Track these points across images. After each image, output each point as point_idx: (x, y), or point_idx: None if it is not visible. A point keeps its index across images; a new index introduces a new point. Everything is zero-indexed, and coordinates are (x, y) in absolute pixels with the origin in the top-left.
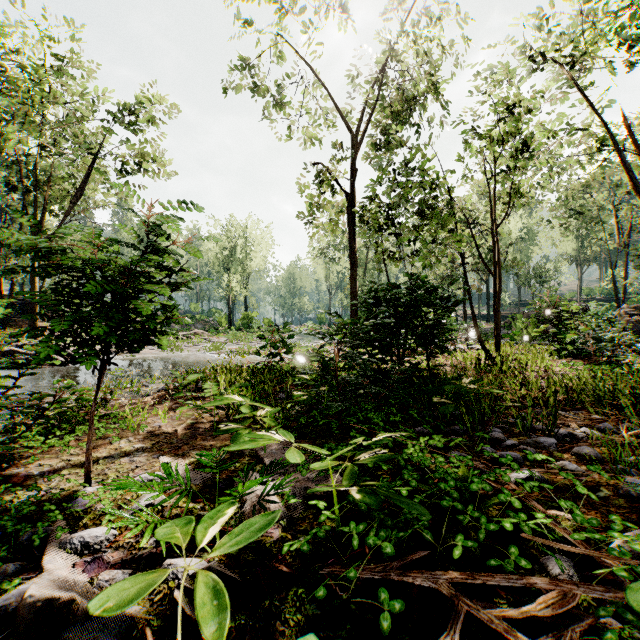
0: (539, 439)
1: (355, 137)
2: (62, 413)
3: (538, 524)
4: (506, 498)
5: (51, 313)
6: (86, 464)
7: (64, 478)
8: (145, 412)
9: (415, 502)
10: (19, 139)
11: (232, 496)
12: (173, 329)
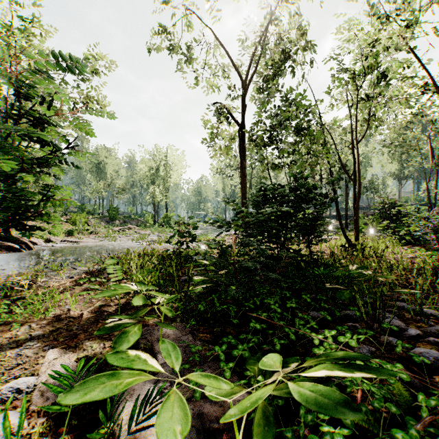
0: None
1: (245, 82)
2: None
3: None
4: None
5: None
6: None
7: None
8: (55, 296)
9: None
10: None
11: None
12: (114, 225)
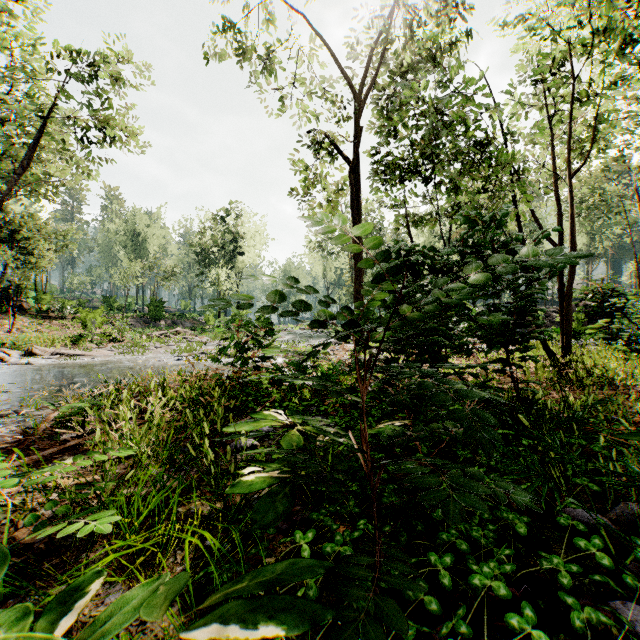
0: None
1: (360, 91)
2: None
3: None
4: None
5: (14, 309)
6: None
7: None
8: None
9: None
10: None
11: None
12: (157, 328)
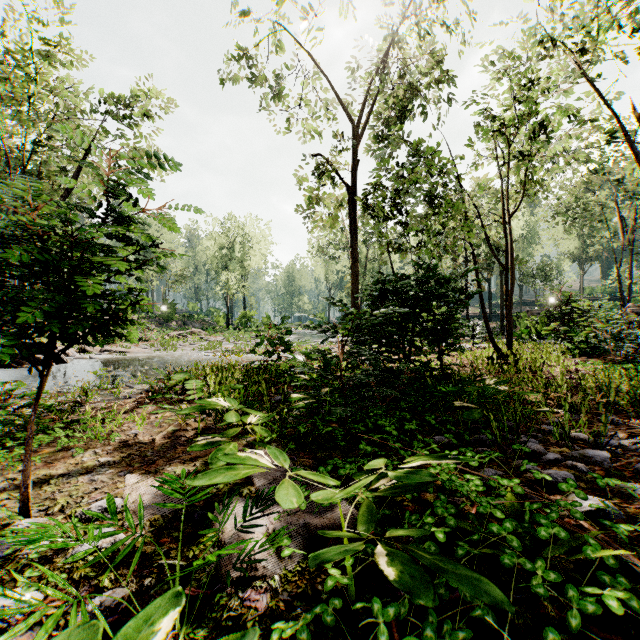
0: (587, 452)
1: (356, 127)
2: (4, 422)
3: (639, 589)
4: (595, 552)
5: None
6: (23, 489)
7: (0, 505)
8: (119, 418)
9: (477, 574)
10: (6, 129)
11: (203, 543)
12: (170, 328)
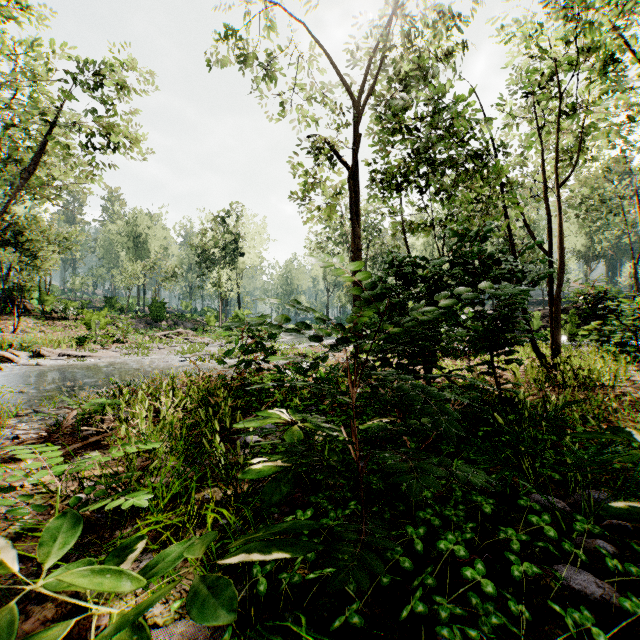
0: None
1: (359, 98)
2: None
3: None
4: None
5: (18, 310)
6: None
7: None
8: None
9: None
10: None
11: None
12: (158, 328)
